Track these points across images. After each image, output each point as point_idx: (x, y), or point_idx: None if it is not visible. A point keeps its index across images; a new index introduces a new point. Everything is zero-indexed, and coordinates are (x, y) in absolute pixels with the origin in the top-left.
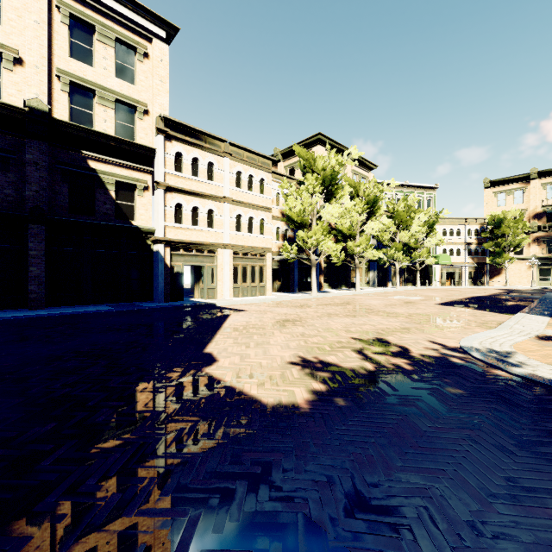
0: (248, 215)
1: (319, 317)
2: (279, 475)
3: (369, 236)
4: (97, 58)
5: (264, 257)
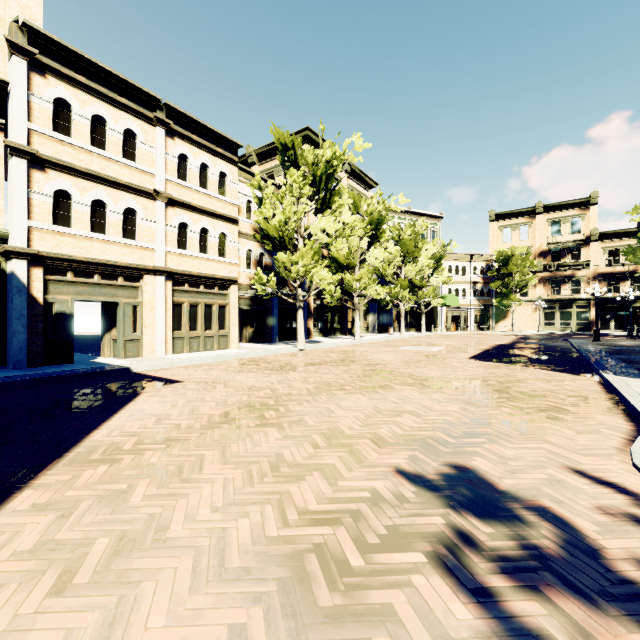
0: (200, 225)
1: (312, 395)
2: None
3: (372, 268)
4: None
5: (226, 291)
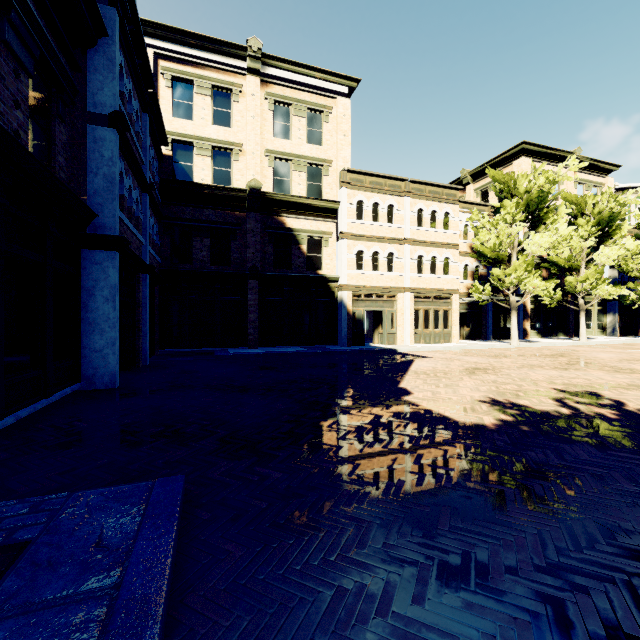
0: (431, 254)
1: (517, 368)
2: (470, 451)
3: (601, 267)
4: (293, 131)
5: (449, 300)
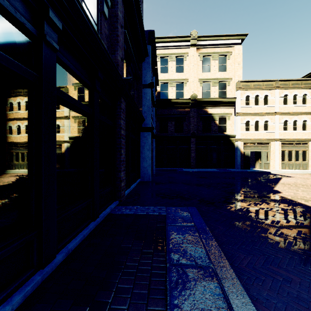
0: (293, 119)
1: None
2: None
3: None
4: (211, 67)
5: (306, 144)
